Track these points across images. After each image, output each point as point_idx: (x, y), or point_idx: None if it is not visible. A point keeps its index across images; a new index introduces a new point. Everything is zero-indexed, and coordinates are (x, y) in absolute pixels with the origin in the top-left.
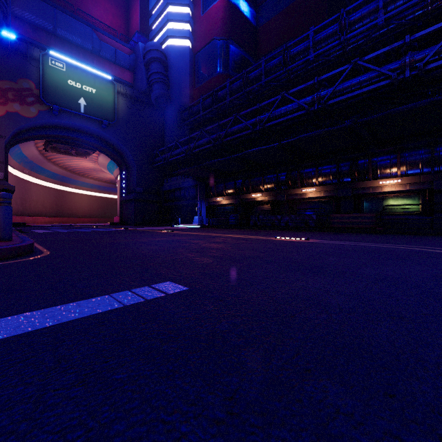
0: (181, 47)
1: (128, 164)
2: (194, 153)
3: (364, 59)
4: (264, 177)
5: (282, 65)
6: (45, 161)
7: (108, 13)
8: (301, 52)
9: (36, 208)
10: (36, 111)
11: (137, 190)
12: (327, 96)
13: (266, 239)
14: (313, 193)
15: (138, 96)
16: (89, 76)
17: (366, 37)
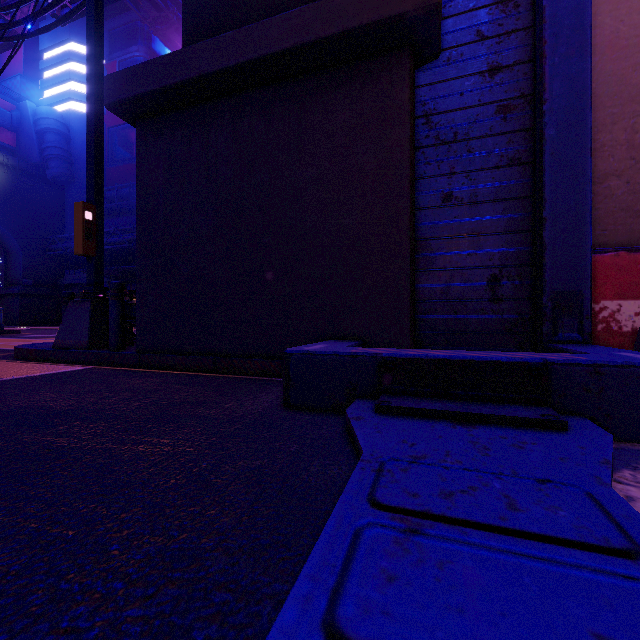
0: None
1: (9, 249)
2: (106, 249)
3: None
4: None
5: None
6: None
7: None
8: None
9: None
10: None
11: (24, 282)
12: None
13: None
14: None
15: (26, 168)
16: None
17: None
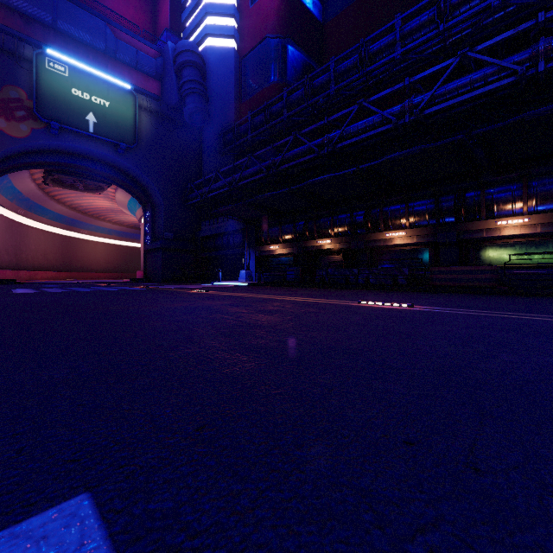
0: (223, 49)
1: (154, 202)
2: (240, 187)
3: (476, 50)
4: (333, 218)
5: (358, 68)
6: (47, 198)
7: (129, 5)
8: (384, 48)
9: (36, 259)
10: (29, 129)
11: (166, 236)
12: (423, 103)
13: (347, 306)
14: (402, 238)
15: (167, 112)
16: (100, 84)
17: (474, 25)
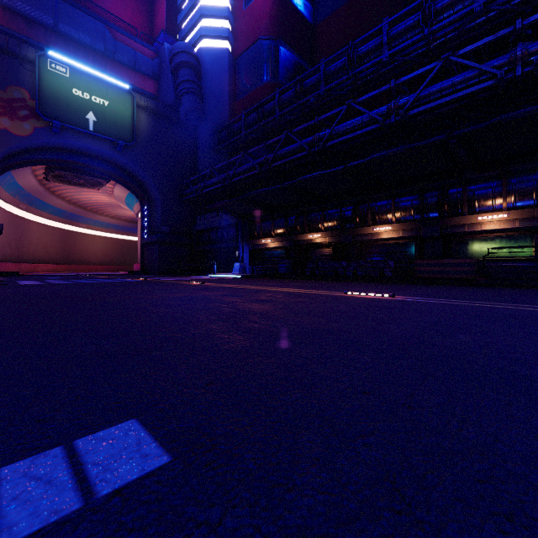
0: (218, 50)
1: (151, 197)
2: (234, 183)
3: (458, 54)
4: (323, 213)
5: (347, 69)
6: (48, 193)
7: (127, 8)
8: (372, 50)
9: (37, 252)
10: (31, 128)
11: (162, 230)
12: (408, 104)
13: (333, 296)
14: (389, 232)
15: (163, 111)
16: (100, 84)
17: (457, 29)
